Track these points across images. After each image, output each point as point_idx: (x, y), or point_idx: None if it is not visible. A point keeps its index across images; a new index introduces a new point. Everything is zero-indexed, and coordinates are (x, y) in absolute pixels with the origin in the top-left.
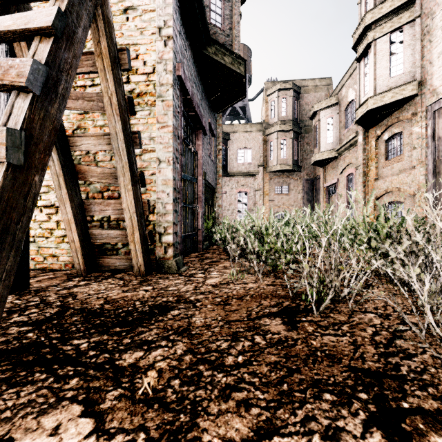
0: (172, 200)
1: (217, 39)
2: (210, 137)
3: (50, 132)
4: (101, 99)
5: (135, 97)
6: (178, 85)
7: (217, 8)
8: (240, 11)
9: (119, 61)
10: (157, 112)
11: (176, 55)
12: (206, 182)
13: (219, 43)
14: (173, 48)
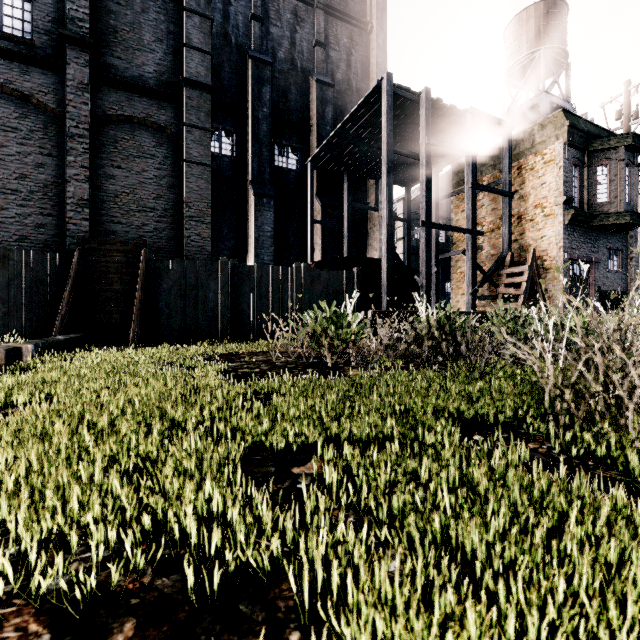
0: (562, 309)
1: (603, 209)
2: (616, 252)
3: (525, 300)
4: (533, 281)
5: (546, 270)
6: (566, 261)
7: (604, 190)
8: (635, 164)
9: (539, 272)
10: (555, 276)
11: (565, 250)
12: (605, 291)
13: (603, 214)
14: (562, 250)
